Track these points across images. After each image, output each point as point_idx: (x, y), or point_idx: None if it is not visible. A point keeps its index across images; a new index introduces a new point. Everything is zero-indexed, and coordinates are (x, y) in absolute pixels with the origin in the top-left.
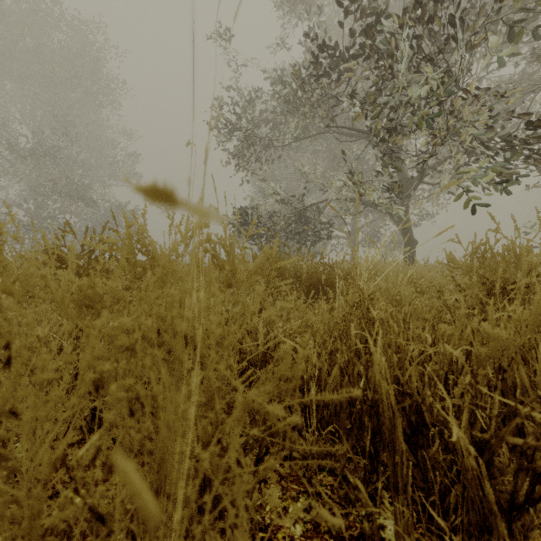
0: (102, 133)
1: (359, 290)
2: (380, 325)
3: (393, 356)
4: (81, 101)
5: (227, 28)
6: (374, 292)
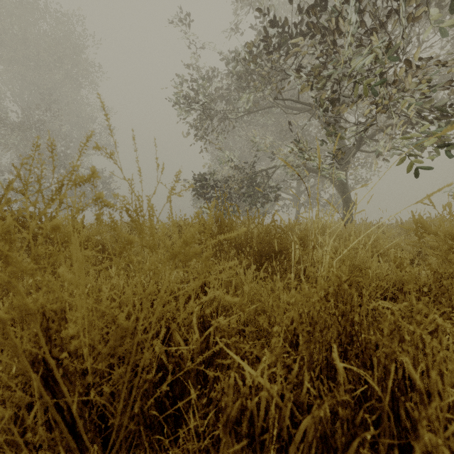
0: (82, 110)
1: (337, 278)
2: (374, 336)
3: (444, 453)
4: (63, 82)
5: (187, 14)
6: (352, 275)
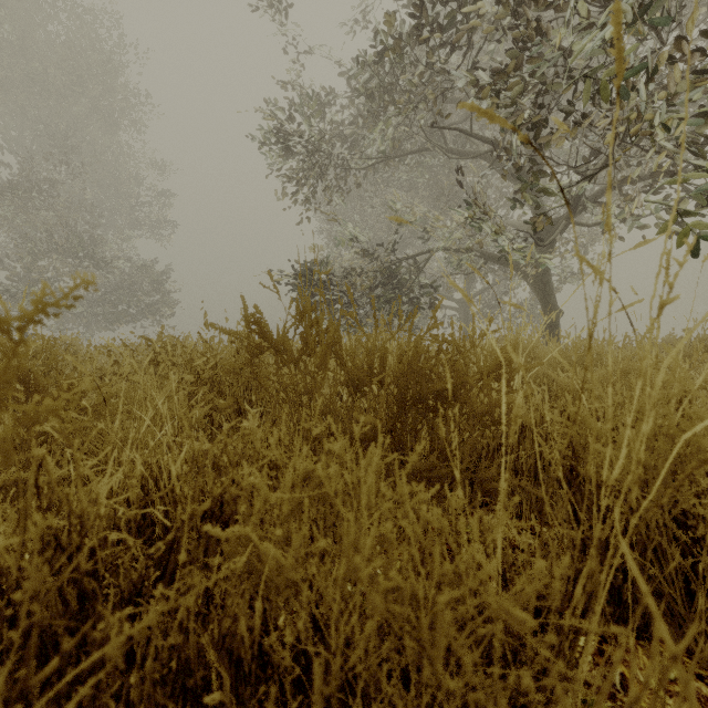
0: (120, 166)
1: None
2: None
3: None
4: (88, 119)
5: None
6: None
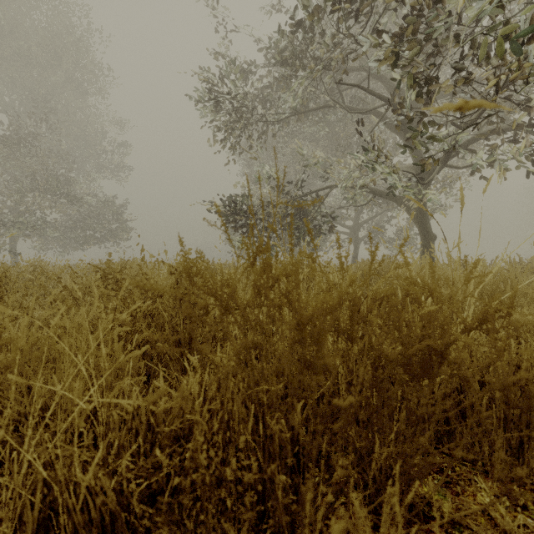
0: (88, 123)
1: None
2: None
3: None
4: (63, 87)
5: None
6: None
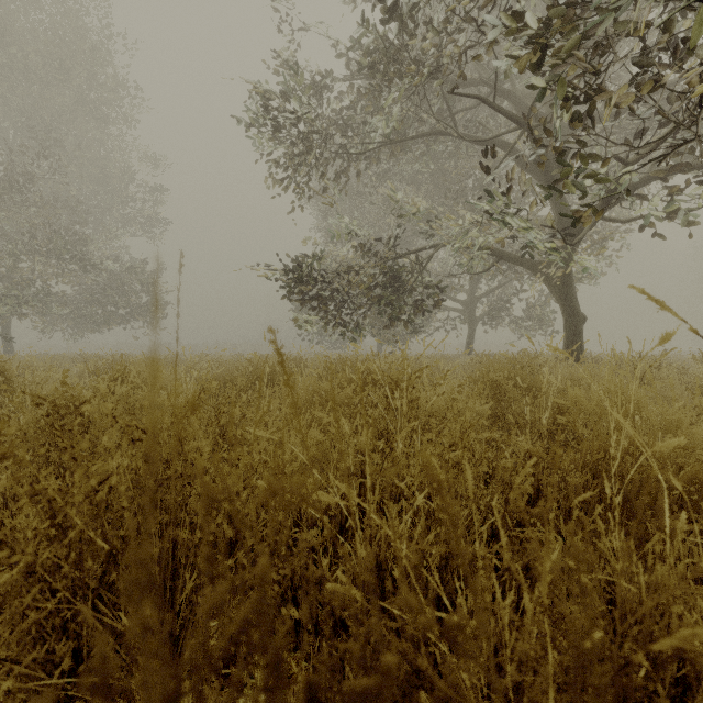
0: (109, 161)
1: None
2: None
3: None
4: (73, 111)
5: None
6: None
